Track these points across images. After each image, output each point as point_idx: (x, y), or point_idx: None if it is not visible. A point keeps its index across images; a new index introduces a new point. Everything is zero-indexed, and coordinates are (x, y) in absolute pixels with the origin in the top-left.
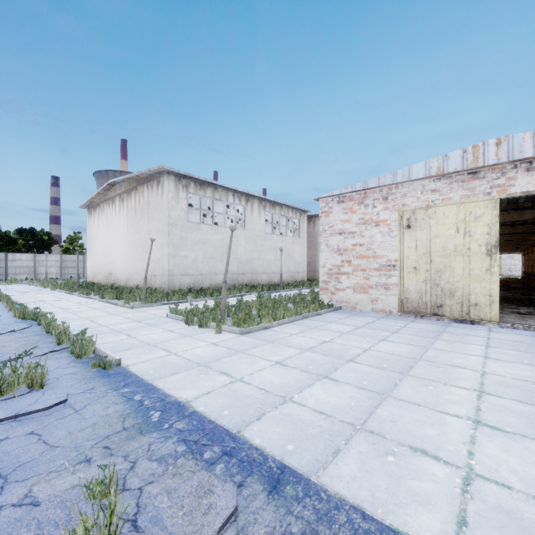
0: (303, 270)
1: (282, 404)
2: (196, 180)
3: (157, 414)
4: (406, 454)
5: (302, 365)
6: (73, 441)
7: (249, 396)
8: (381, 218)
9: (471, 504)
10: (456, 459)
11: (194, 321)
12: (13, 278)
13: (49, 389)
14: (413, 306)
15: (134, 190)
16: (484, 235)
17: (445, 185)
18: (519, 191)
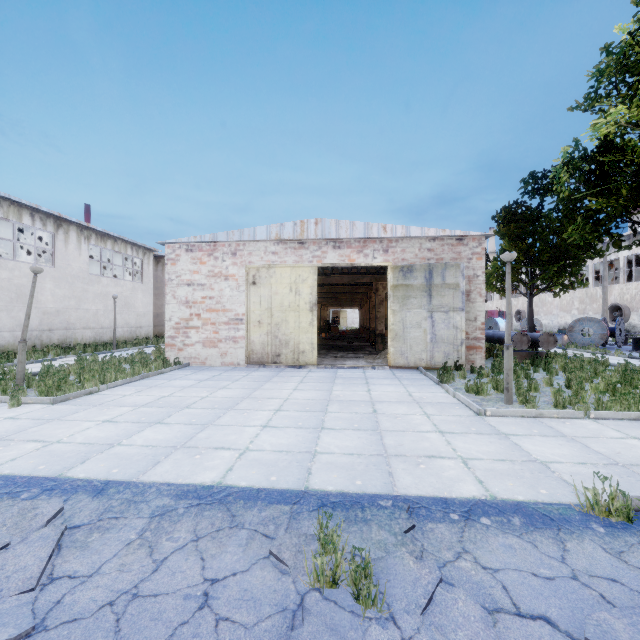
0: (147, 324)
1: (109, 449)
2: None
3: None
4: (210, 452)
5: (134, 419)
6: None
7: (70, 451)
8: (230, 273)
9: (239, 462)
10: (242, 446)
11: None
12: None
13: None
14: (258, 357)
15: None
16: (308, 295)
17: (283, 250)
18: (329, 262)
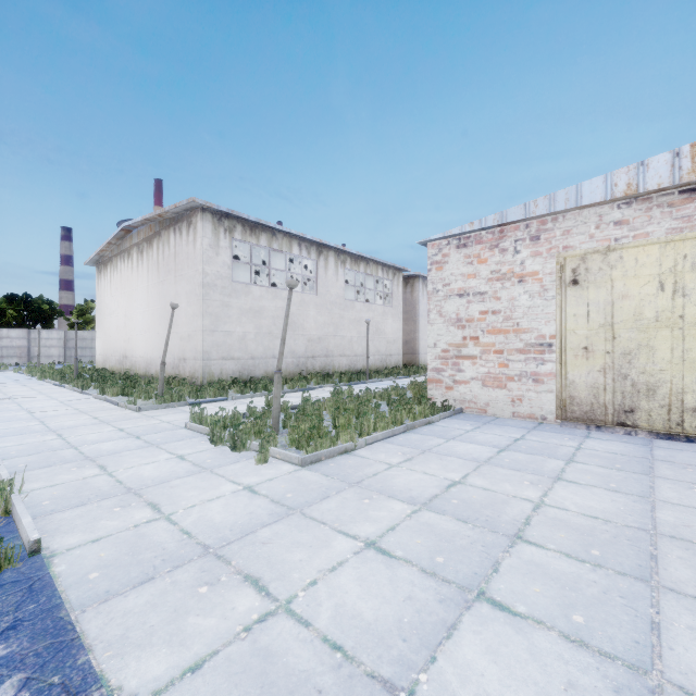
0: (397, 351)
1: None
2: (245, 221)
3: None
4: None
5: (421, 553)
6: None
7: (301, 682)
8: (528, 270)
9: None
10: None
11: (226, 437)
12: None
13: None
14: (582, 410)
15: (156, 236)
16: None
17: (640, 214)
18: None
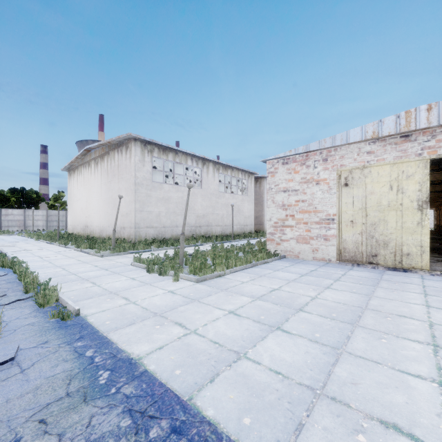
0: (250, 223)
1: (236, 361)
2: (160, 146)
3: (106, 374)
4: (378, 431)
5: (254, 315)
6: (7, 413)
7: (202, 351)
8: (321, 177)
9: None
10: (436, 439)
11: (155, 269)
12: (6, 230)
13: (3, 342)
14: (350, 255)
15: (106, 154)
16: (415, 192)
17: (380, 148)
18: None
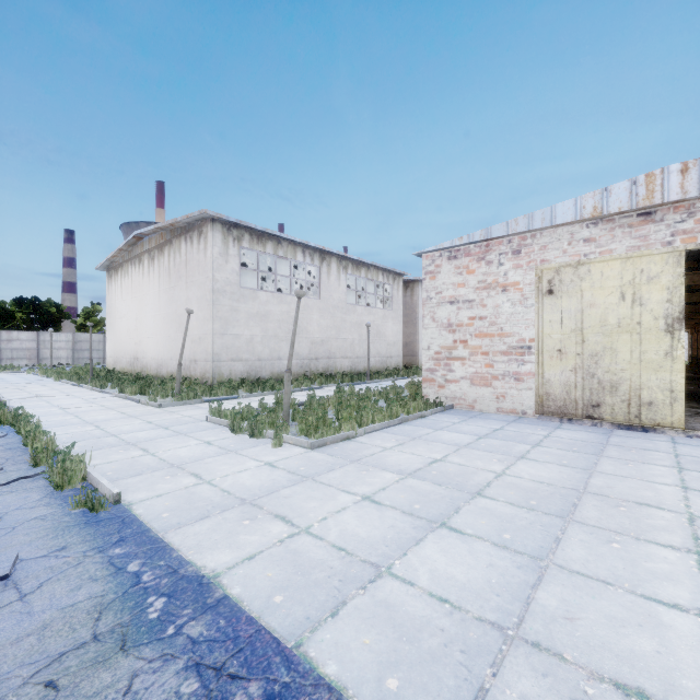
0: (397, 353)
1: (374, 580)
2: (252, 230)
3: (159, 602)
4: None
5: (403, 503)
6: None
7: (319, 564)
8: (511, 280)
9: None
10: None
11: (243, 427)
12: (8, 365)
13: None
14: (557, 405)
15: (167, 244)
16: (662, 303)
17: (605, 233)
18: None
